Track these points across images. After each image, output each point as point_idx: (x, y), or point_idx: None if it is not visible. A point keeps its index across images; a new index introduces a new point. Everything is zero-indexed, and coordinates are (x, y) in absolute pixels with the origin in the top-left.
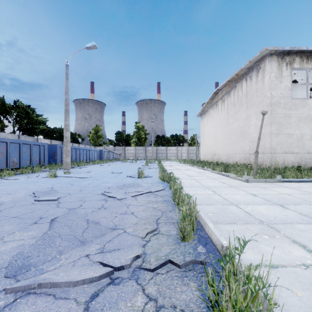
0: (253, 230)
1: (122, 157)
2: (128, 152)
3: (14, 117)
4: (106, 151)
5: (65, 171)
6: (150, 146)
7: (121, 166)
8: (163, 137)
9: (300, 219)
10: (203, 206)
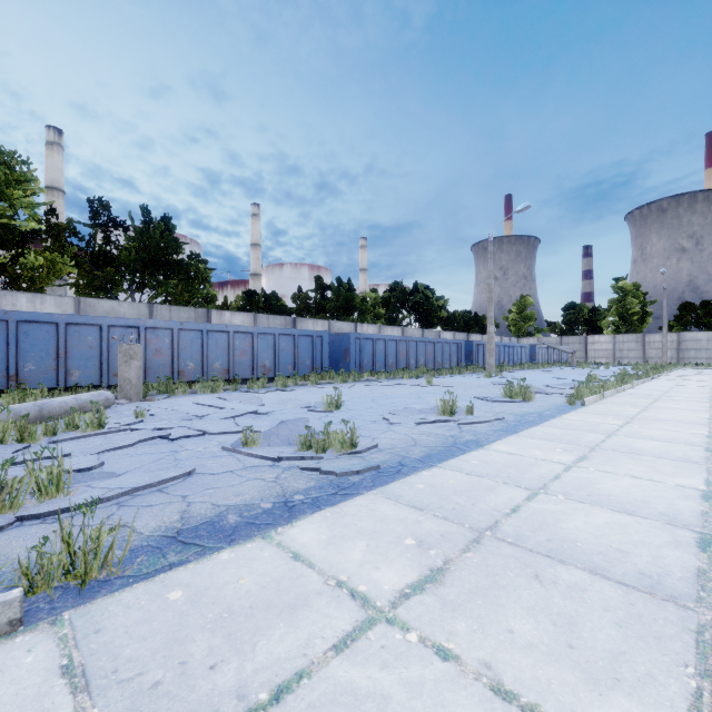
0: (639, 399)
1: (578, 358)
2: (594, 349)
3: (411, 305)
4: (542, 348)
5: (497, 373)
6: (658, 333)
7: (569, 373)
8: (705, 307)
9: (698, 401)
10: (627, 394)
